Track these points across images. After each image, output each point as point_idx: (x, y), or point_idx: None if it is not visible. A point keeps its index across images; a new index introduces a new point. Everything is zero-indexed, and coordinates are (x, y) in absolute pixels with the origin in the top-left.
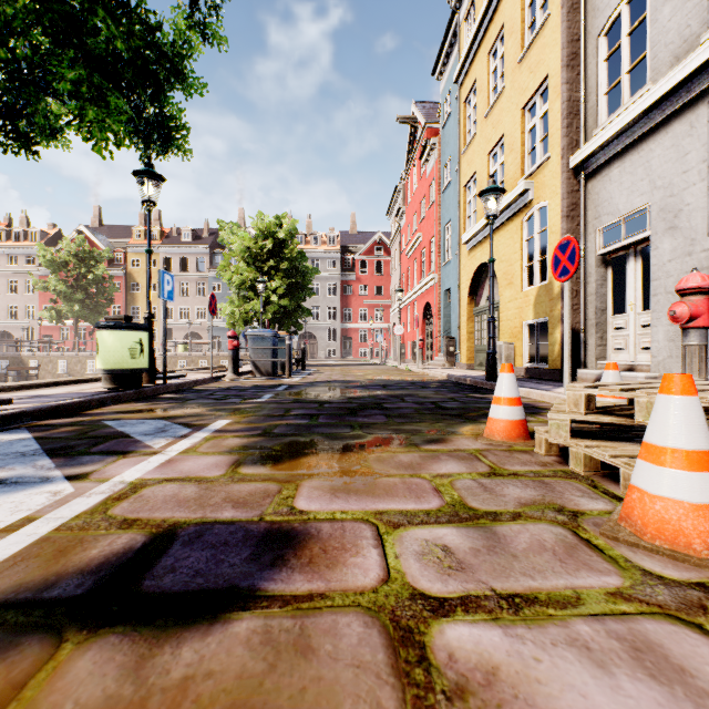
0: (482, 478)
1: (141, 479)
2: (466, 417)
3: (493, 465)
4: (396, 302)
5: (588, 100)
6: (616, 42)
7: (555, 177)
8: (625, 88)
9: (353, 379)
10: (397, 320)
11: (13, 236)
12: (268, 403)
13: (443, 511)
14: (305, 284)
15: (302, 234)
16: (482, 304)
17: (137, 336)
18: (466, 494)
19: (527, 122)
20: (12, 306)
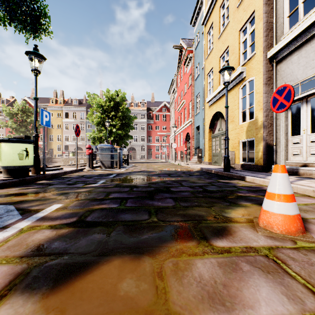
0: None
1: None
2: (228, 200)
3: (313, 289)
4: (172, 133)
5: (278, 21)
6: None
7: (259, 63)
8: (301, 11)
9: (152, 170)
10: (173, 141)
11: None
12: (98, 188)
13: None
14: (129, 123)
15: (129, 102)
16: (216, 132)
17: (24, 146)
18: None
19: (242, 37)
20: None
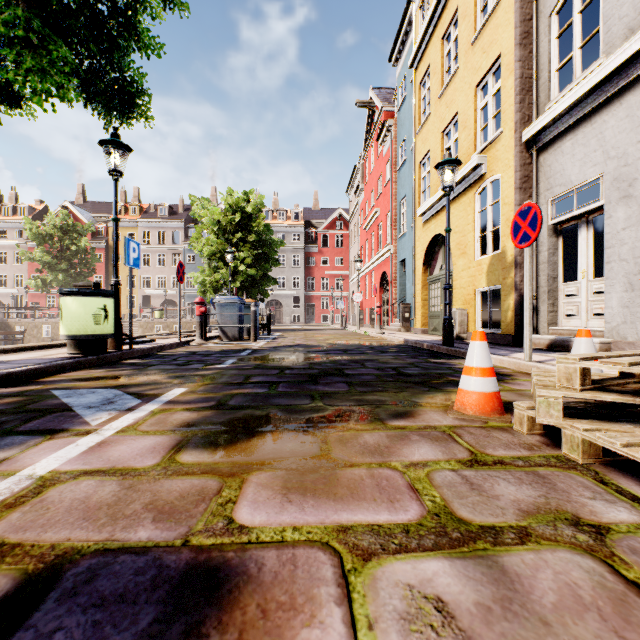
0: (464, 468)
1: (55, 471)
2: (430, 384)
3: (472, 449)
4: (354, 272)
5: (540, 76)
6: (566, 22)
7: (508, 151)
8: (577, 63)
9: (315, 343)
10: (356, 289)
11: (3, 211)
12: (229, 369)
13: (426, 525)
14: (271, 255)
15: (270, 210)
16: (436, 273)
17: (102, 302)
18: (450, 495)
19: (480, 100)
20: (2, 275)
